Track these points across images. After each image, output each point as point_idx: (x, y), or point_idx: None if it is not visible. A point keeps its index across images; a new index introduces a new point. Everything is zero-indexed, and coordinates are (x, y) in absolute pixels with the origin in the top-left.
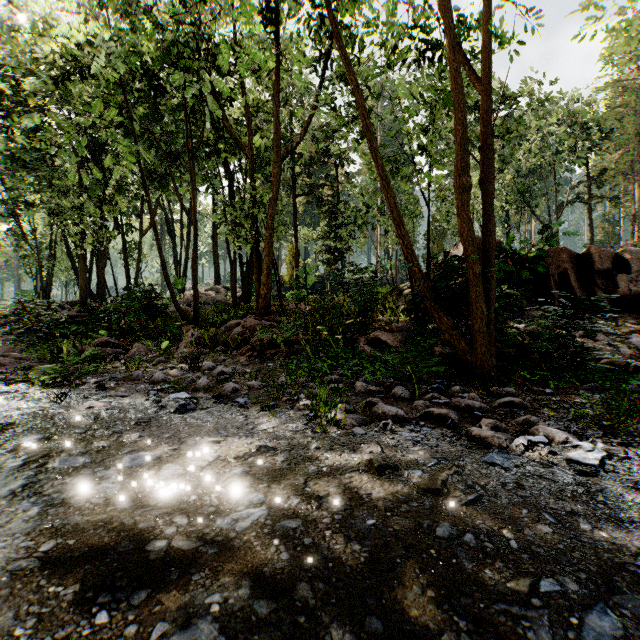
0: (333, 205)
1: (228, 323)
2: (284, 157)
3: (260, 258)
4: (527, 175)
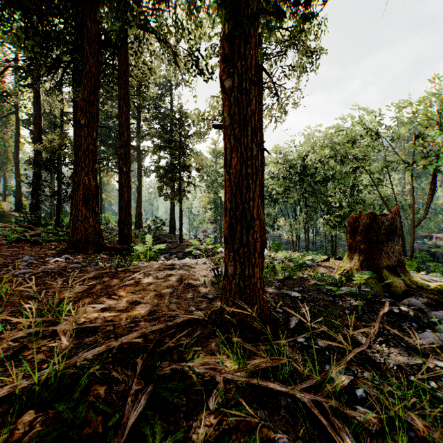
0: None
1: None
2: None
3: None
4: None
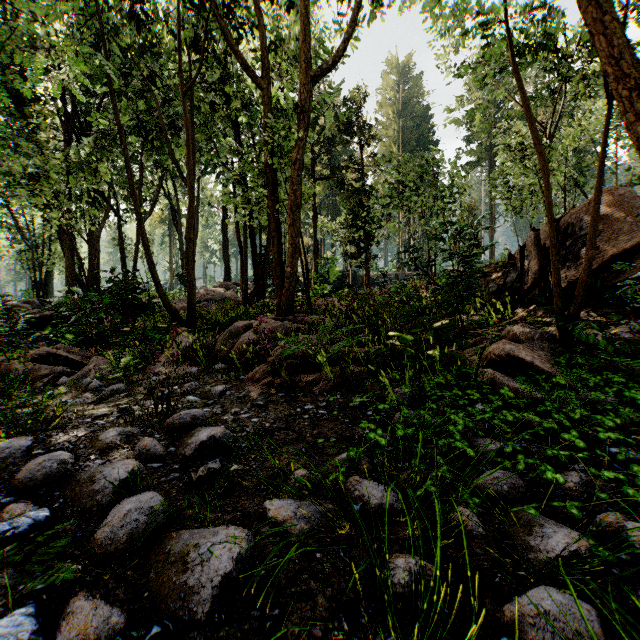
0: (357, 189)
1: (233, 325)
2: (316, 78)
3: (280, 230)
4: (574, 156)
